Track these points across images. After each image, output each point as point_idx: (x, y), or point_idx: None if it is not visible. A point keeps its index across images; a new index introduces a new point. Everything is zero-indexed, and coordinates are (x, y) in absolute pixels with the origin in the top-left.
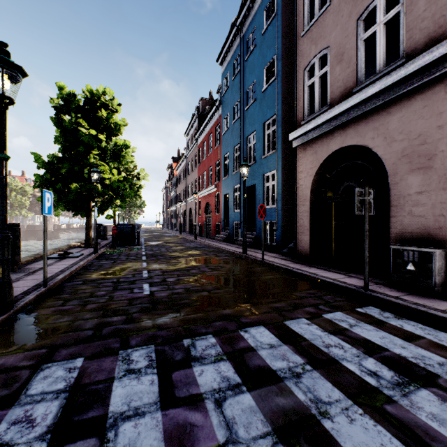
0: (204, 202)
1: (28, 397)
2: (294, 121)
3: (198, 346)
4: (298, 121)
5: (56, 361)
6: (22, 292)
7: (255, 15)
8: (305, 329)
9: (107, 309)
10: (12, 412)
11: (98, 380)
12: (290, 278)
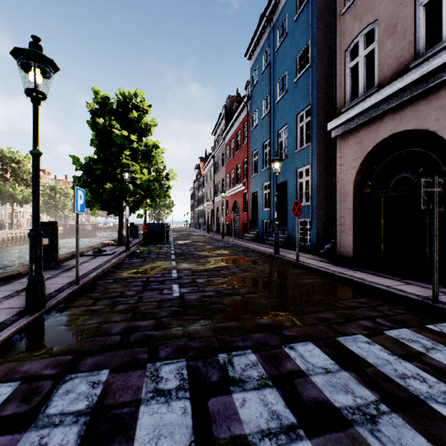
0: (232, 201)
1: (47, 417)
2: (331, 111)
3: (236, 363)
4: (338, 108)
5: (81, 371)
6: (56, 289)
7: (286, 2)
8: (366, 349)
9: (135, 312)
10: (26, 437)
11: (123, 401)
12: (332, 283)
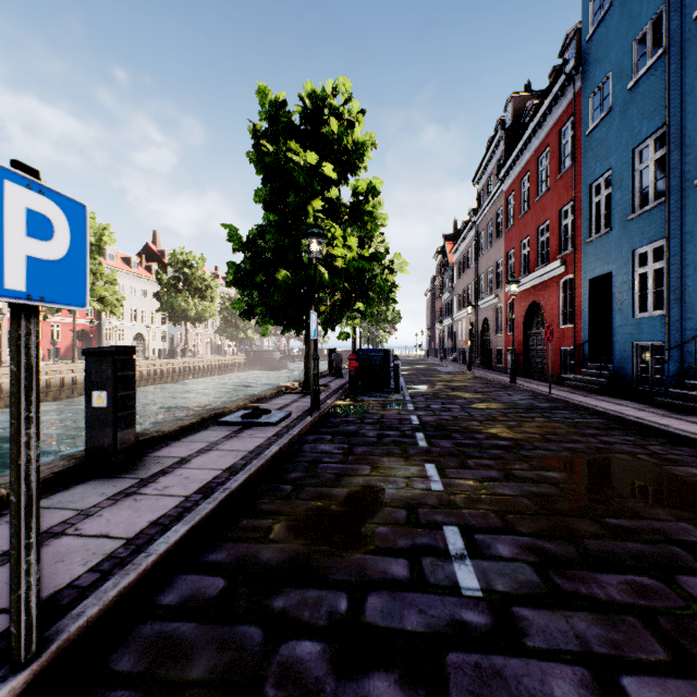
0: (524, 304)
1: None
2: None
3: None
4: None
5: None
6: None
7: None
8: None
9: None
10: None
11: None
12: None
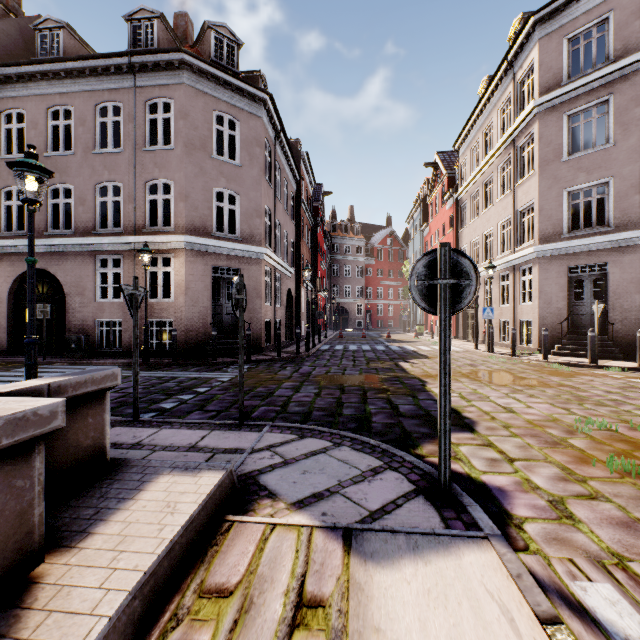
0: None
1: None
2: None
3: None
4: None
5: None
6: None
7: None
8: None
9: None
10: None
11: None
12: None
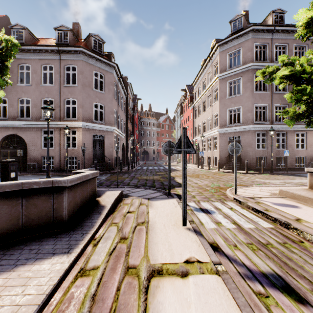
0: None
1: None
2: None
3: None
4: None
5: None
6: None
7: None
8: None
9: None
10: None
11: None
12: None
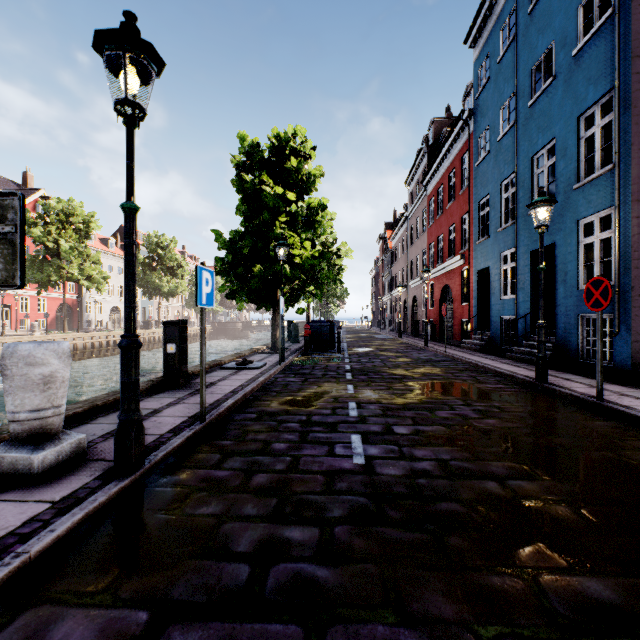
0: (440, 286)
1: None
2: None
3: None
4: None
5: None
6: (172, 427)
7: None
8: None
9: (284, 495)
10: None
11: None
12: None
